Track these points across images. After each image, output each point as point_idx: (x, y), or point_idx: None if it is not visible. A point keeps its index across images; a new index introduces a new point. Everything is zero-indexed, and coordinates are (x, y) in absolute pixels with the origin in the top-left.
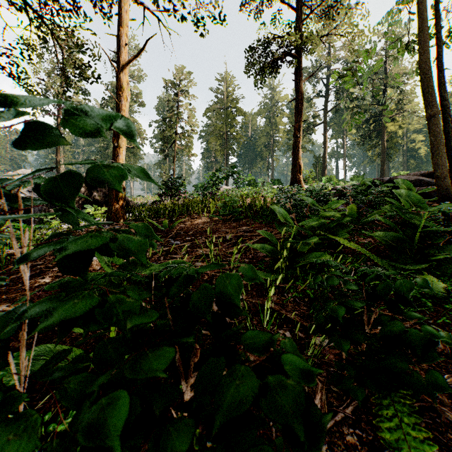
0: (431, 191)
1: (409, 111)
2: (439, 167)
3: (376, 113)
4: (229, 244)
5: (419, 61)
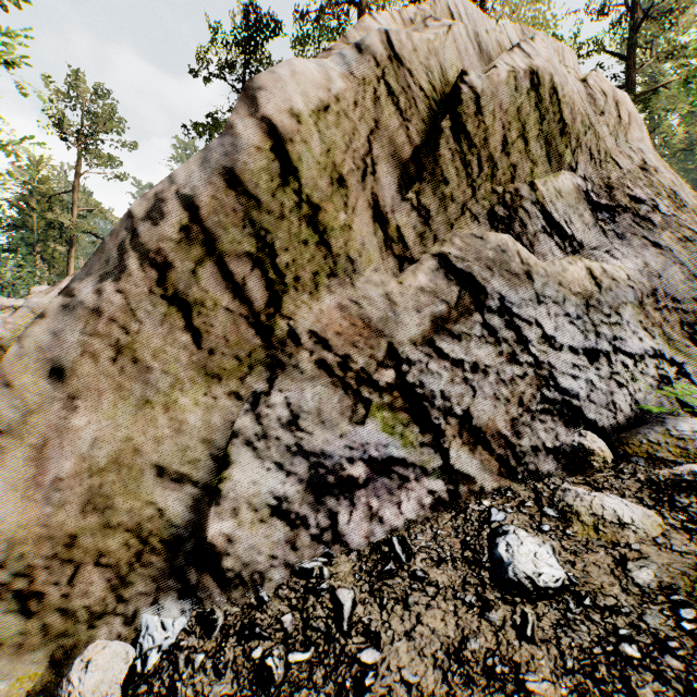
0: None
1: None
2: None
3: None
4: None
5: None
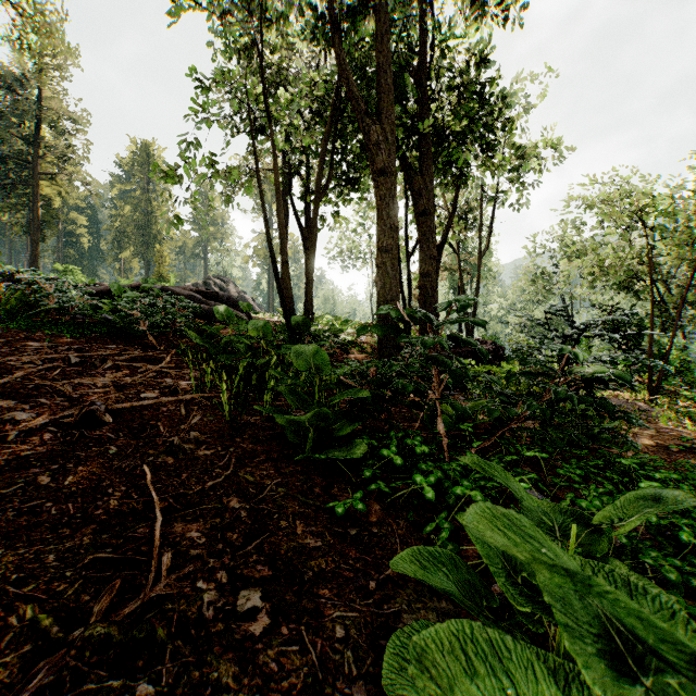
0: (206, 309)
1: (80, 179)
2: (292, 301)
3: (23, 153)
4: (104, 368)
5: (279, 216)
